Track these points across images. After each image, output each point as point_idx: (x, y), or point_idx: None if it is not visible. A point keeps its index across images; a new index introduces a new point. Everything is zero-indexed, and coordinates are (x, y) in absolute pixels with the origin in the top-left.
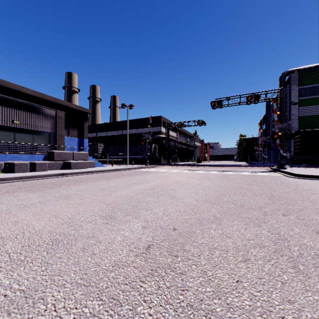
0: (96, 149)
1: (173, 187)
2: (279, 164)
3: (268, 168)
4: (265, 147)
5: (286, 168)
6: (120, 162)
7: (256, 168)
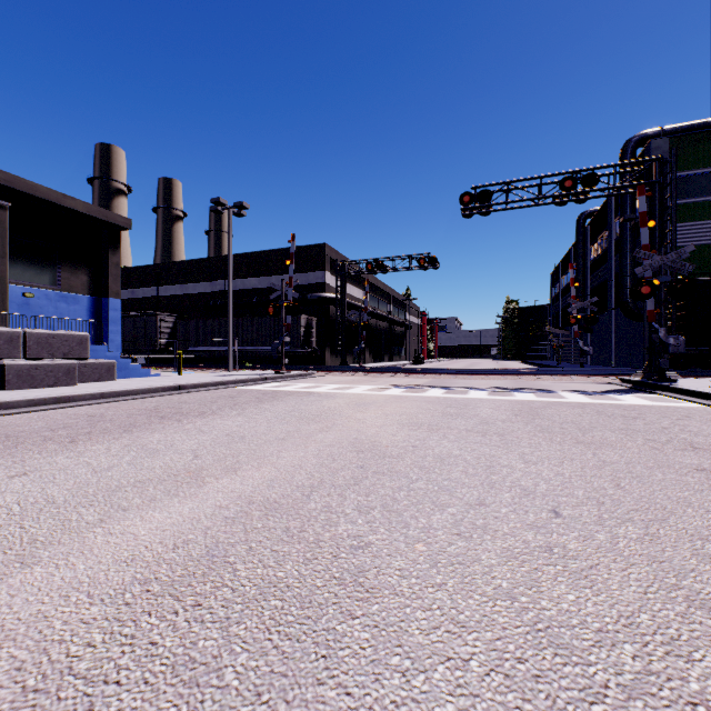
0: (152, 329)
1: (354, 530)
2: (648, 368)
3: (614, 378)
4: (569, 328)
5: (675, 379)
6: (218, 362)
7: (581, 379)
